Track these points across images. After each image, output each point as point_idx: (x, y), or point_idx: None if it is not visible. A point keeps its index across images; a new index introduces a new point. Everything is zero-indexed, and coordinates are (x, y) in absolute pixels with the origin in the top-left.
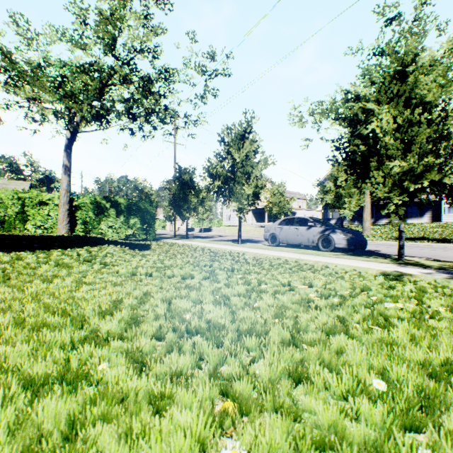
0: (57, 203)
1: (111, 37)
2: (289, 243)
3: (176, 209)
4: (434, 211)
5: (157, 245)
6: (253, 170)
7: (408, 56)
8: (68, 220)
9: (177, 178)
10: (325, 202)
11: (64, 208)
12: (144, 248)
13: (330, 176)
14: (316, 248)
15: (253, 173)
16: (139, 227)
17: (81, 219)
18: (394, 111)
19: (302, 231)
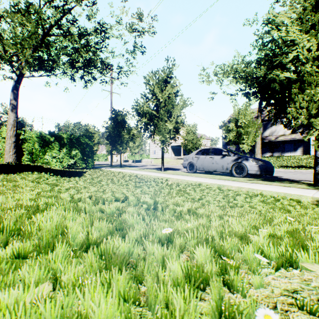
0: (5, 136)
1: None
2: (205, 170)
3: (112, 144)
4: (305, 147)
5: (91, 173)
6: (174, 109)
7: None
8: (14, 151)
9: (112, 119)
10: (228, 139)
11: (11, 140)
12: (77, 174)
13: (232, 118)
14: (230, 174)
15: (174, 111)
16: (79, 157)
17: (27, 150)
18: (315, 39)
19: (217, 159)
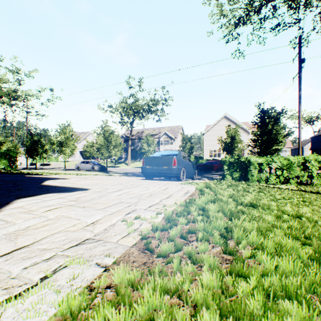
0: None
1: (7, 94)
2: (83, 169)
3: (29, 154)
4: None
5: None
6: (71, 142)
7: (105, 126)
8: None
9: (30, 139)
10: None
11: None
12: None
13: None
14: (91, 170)
15: (71, 143)
16: (7, 164)
17: None
18: (103, 137)
19: (87, 165)
